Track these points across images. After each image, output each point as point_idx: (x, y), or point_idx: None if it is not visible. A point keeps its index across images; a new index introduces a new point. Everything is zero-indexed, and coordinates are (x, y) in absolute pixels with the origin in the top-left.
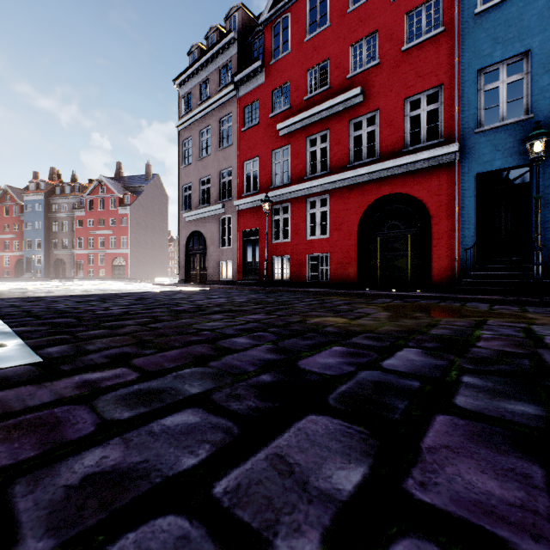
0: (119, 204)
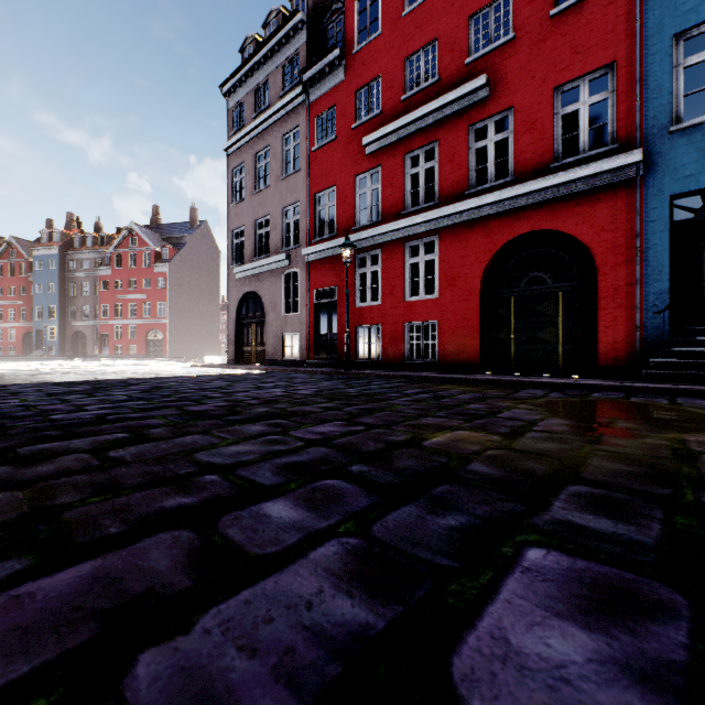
0: (154, 259)
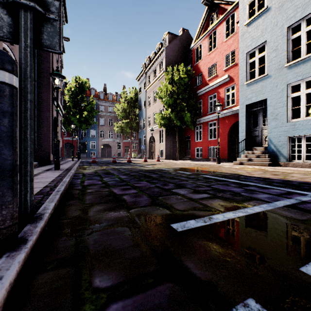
0: None
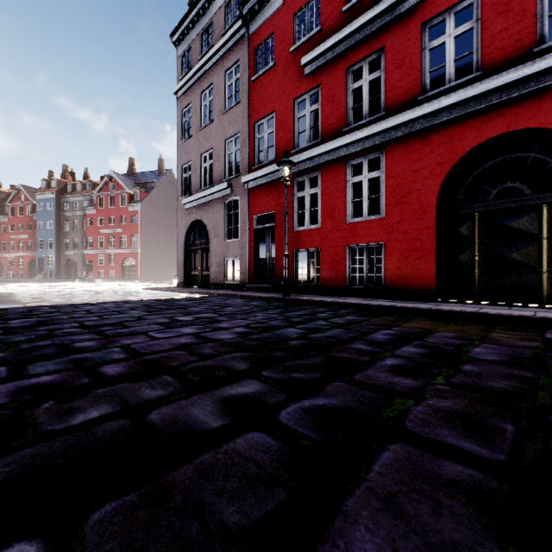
0: (129, 200)
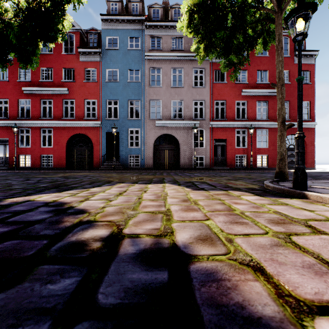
0: None
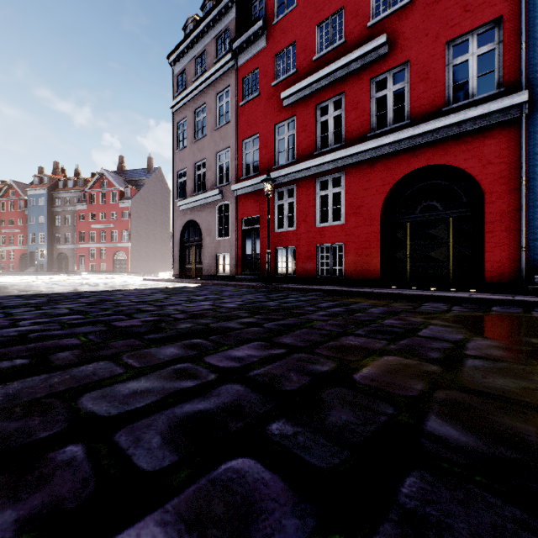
0: (120, 197)
